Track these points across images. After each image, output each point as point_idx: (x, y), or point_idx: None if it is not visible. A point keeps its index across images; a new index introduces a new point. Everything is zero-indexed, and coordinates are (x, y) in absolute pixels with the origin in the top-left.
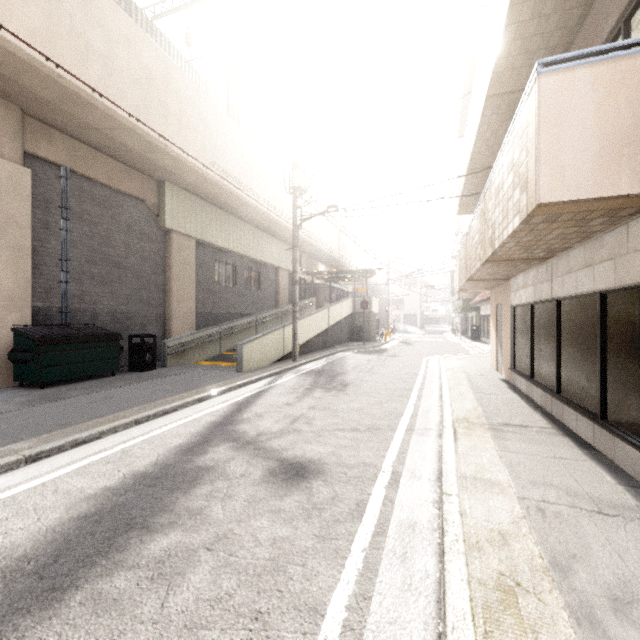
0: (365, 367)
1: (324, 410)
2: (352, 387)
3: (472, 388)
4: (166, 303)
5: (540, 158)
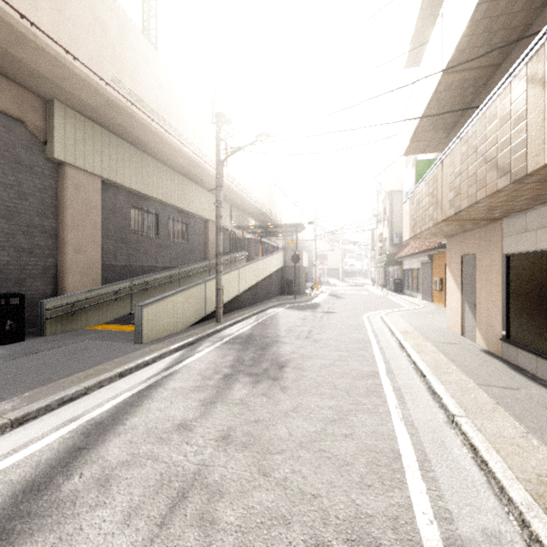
0: (302, 330)
1: (247, 447)
2: (291, 370)
3: (465, 372)
4: (58, 253)
5: None
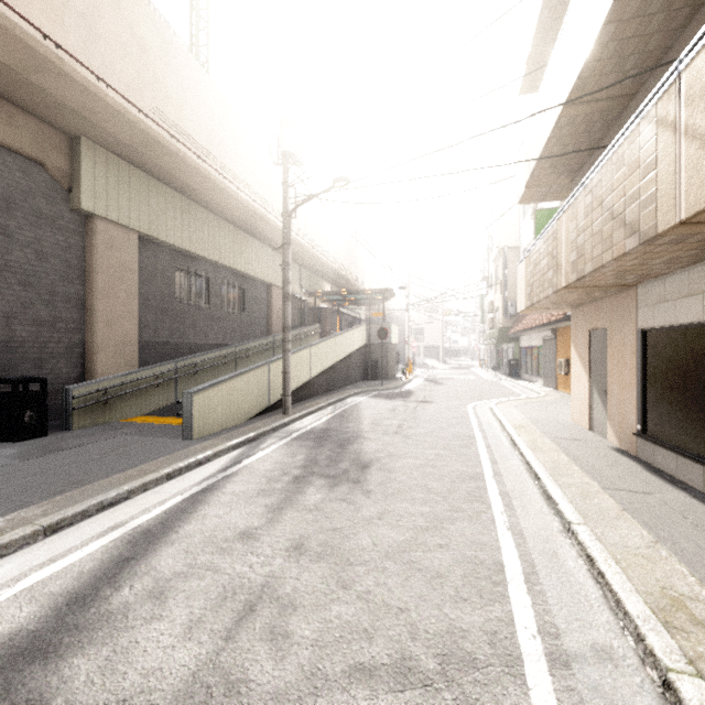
0: (390, 423)
1: (323, 557)
2: (376, 472)
3: (589, 474)
4: (86, 327)
5: None
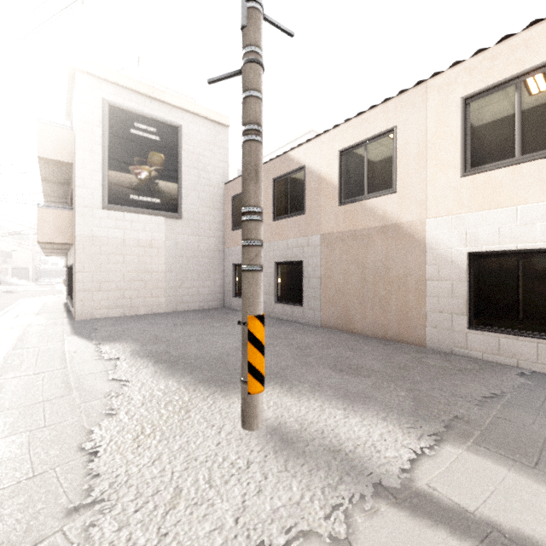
0: None
1: None
2: None
3: (42, 306)
4: None
5: (38, 230)
